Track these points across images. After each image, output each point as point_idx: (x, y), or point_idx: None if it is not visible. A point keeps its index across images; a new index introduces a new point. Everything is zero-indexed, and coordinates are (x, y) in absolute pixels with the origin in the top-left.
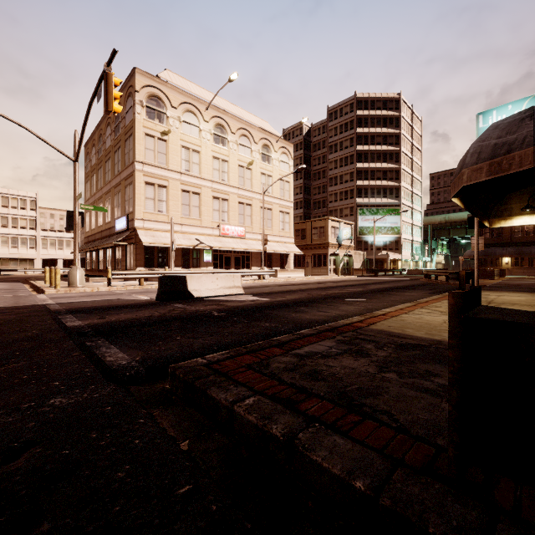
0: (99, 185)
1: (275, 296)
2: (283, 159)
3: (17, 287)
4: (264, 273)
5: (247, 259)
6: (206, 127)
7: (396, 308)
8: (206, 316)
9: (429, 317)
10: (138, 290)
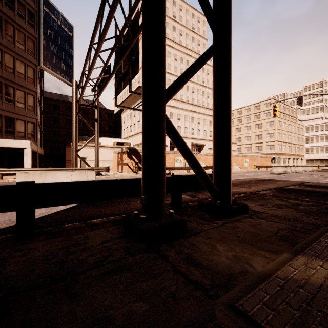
0: None
1: None
2: None
3: None
4: None
5: None
6: None
7: None
8: None
9: None
10: None
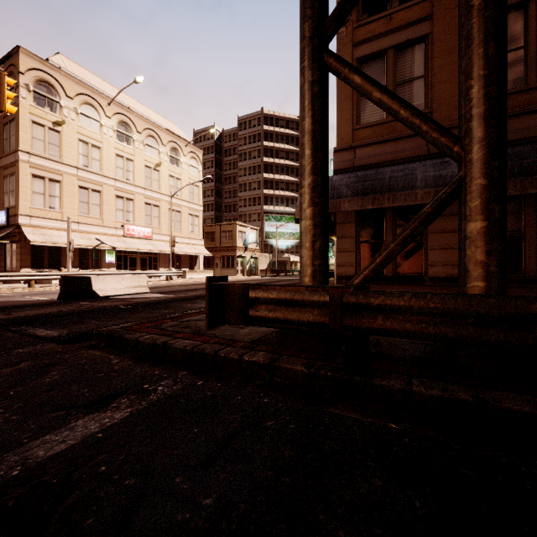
0: None
1: (179, 293)
2: (193, 163)
3: None
4: (172, 274)
5: (155, 260)
6: (109, 123)
7: None
8: (114, 309)
9: None
10: (29, 292)
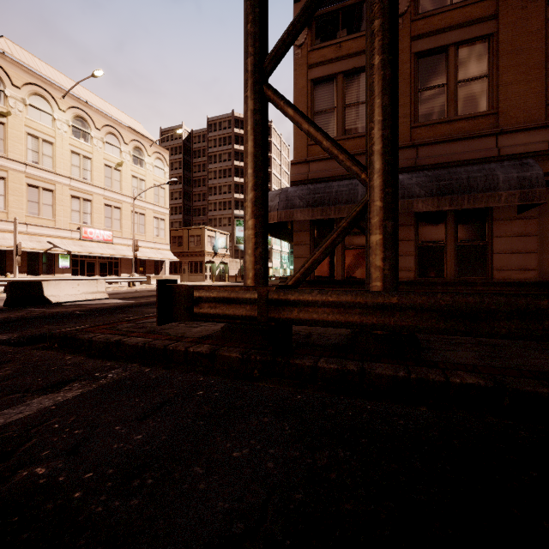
0: None
1: (140, 299)
2: (158, 164)
3: None
4: (134, 280)
5: (116, 265)
6: (63, 117)
7: None
8: (68, 314)
9: None
10: None
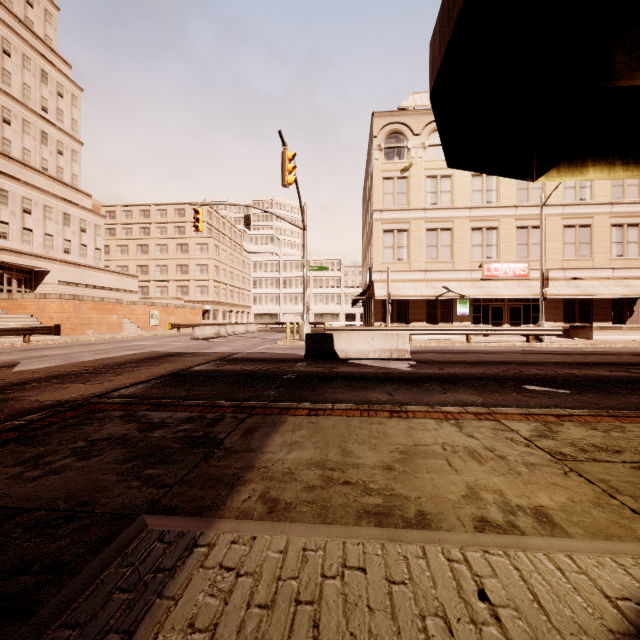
0: (365, 240)
1: (438, 366)
2: None
3: (281, 338)
4: (536, 332)
5: (535, 310)
6: None
7: (481, 410)
8: (271, 376)
9: (449, 433)
10: None
